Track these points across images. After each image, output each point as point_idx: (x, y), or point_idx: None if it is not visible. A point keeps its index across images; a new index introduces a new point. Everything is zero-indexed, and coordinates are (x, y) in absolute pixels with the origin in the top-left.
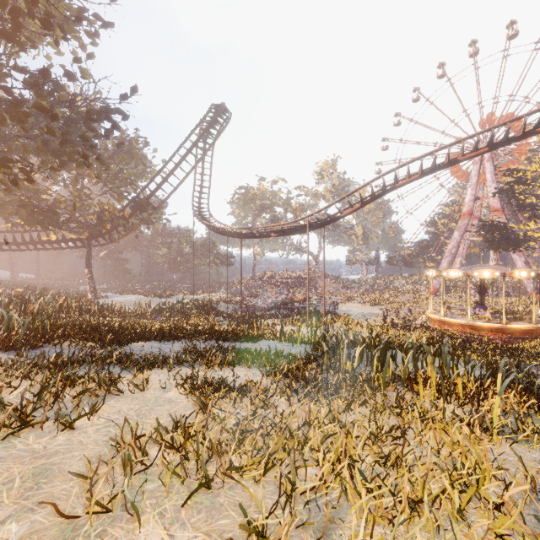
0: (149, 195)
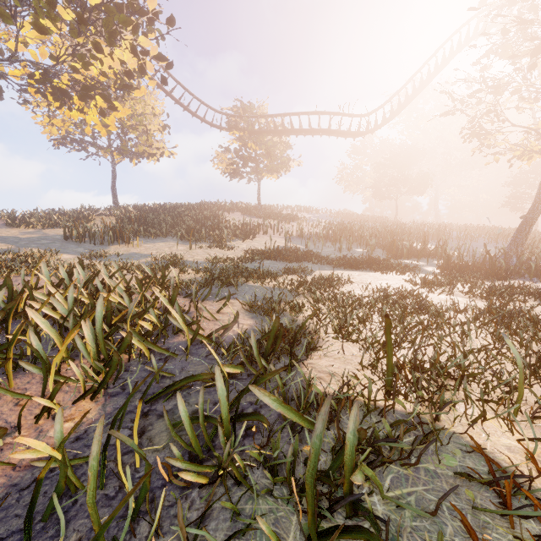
0: None
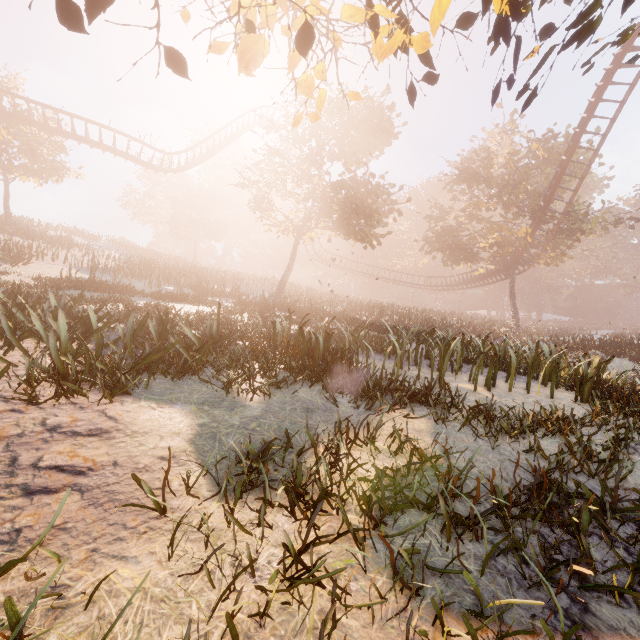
0: (545, 201)
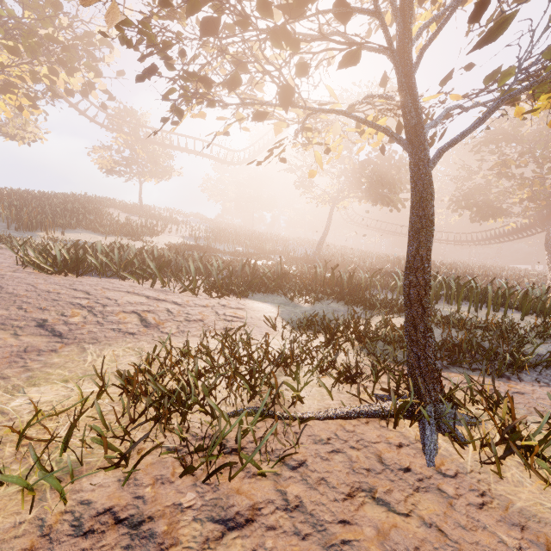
0: None
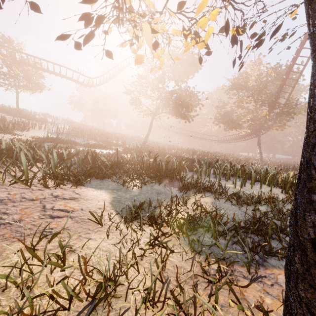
0: (275, 98)
